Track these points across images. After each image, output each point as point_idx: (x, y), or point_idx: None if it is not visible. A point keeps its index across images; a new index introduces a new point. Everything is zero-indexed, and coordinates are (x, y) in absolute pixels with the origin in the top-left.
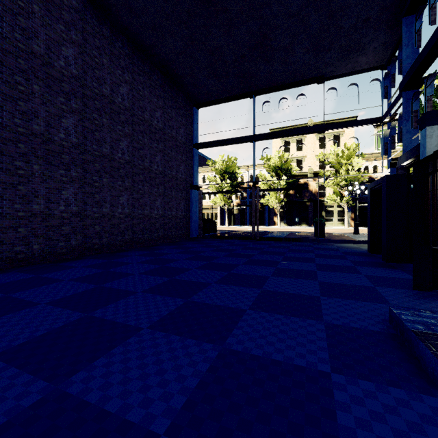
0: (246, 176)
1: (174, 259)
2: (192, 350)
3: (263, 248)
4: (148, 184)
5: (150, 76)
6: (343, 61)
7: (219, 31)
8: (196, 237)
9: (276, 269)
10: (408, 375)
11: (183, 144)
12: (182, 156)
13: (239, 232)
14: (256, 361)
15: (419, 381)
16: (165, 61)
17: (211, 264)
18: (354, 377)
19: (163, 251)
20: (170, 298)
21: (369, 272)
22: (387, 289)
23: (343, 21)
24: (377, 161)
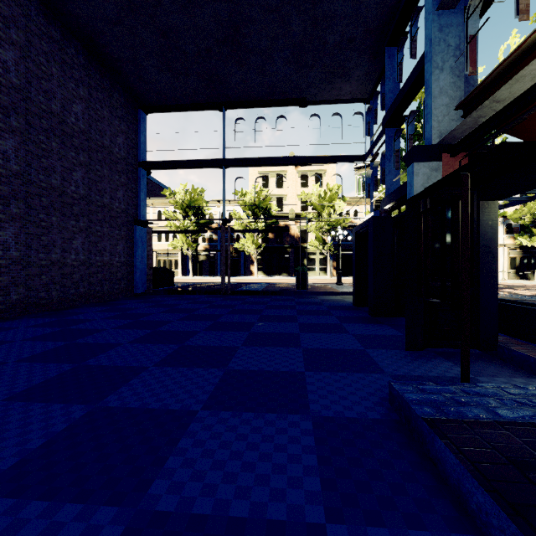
0: (217, 213)
1: (96, 328)
2: (66, 535)
3: (235, 306)
4: (58, 213)
5: (63, 47)
6: (327, 84)
7: (173, 4)
8: (144, 292)
9: (250, 335)
10: (428, 496)
11: (121, 160)
12: (120, 177)
13: (206, 284)
14: (198, 530)
15: (444, 505)
16: (89, 29)
17: (156, 333)
18: (361, 523)
19: (83, 317)
20: (60, 406)
21: (357, 329)
22: (379, 352)
23: (327, 35)
24: (358, 206)
